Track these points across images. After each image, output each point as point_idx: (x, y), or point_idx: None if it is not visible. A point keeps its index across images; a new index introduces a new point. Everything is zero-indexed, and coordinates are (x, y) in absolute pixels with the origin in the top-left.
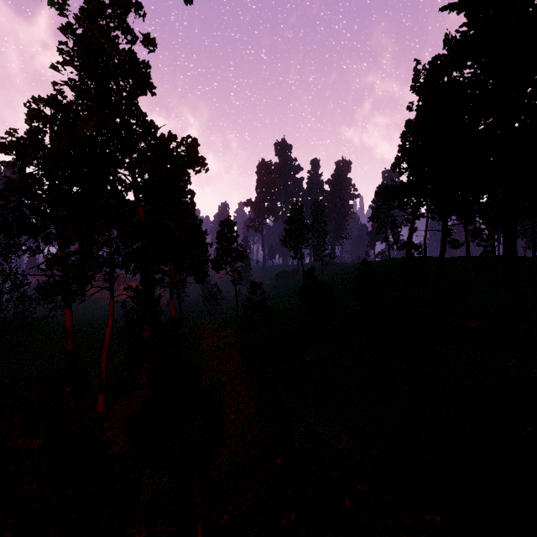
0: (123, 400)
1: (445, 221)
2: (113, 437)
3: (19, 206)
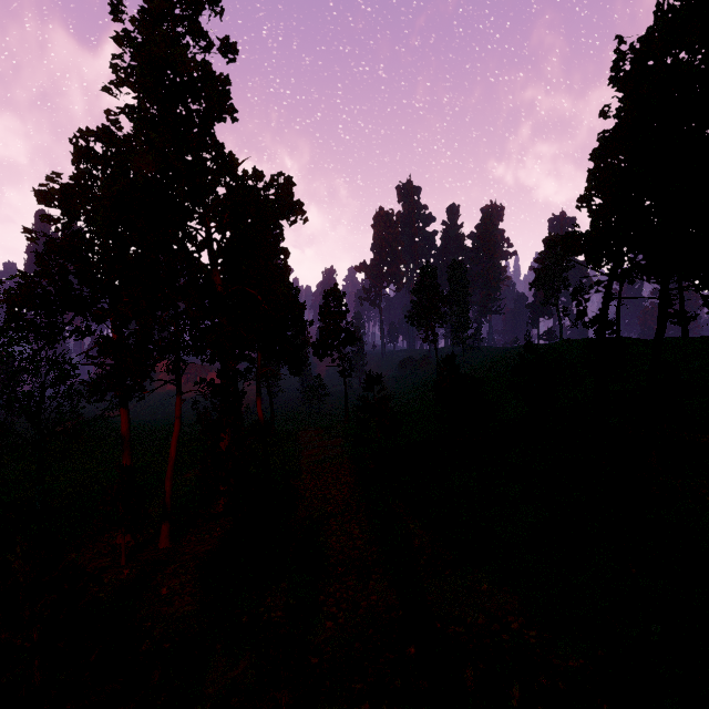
0: (194, 533)
1: (666, 283)
2: (177, 588)
3: (61, 274)
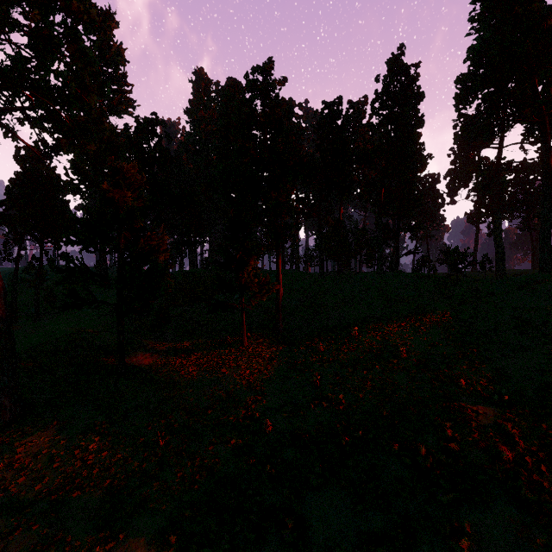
0: None
1: (42, 247)
2: None
3: None
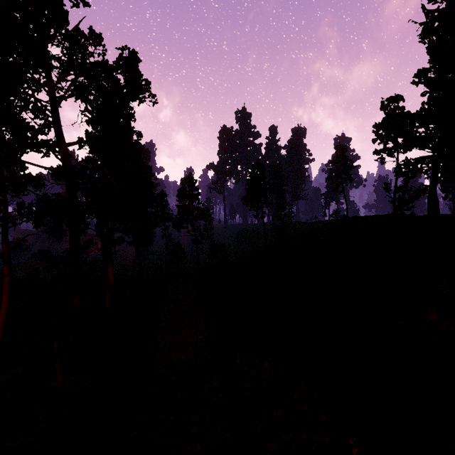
0: None
1: None
2: None
3: None
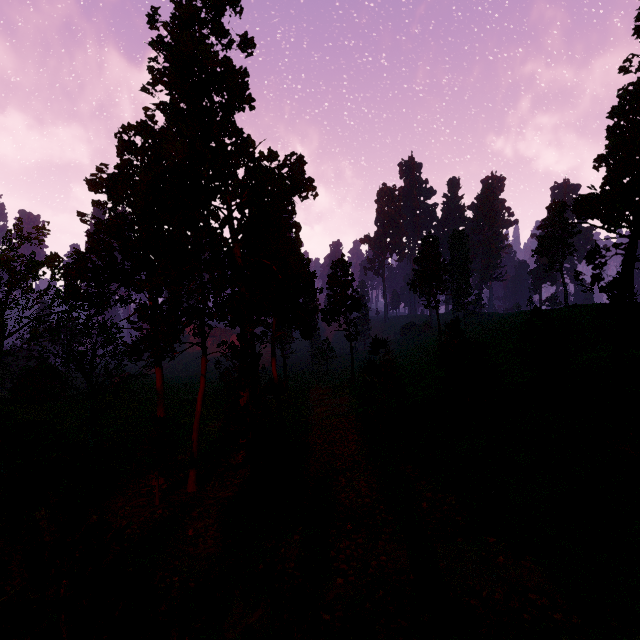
0: (217, 479)
1: None
2: (202, 530)
3: (107, 250)
